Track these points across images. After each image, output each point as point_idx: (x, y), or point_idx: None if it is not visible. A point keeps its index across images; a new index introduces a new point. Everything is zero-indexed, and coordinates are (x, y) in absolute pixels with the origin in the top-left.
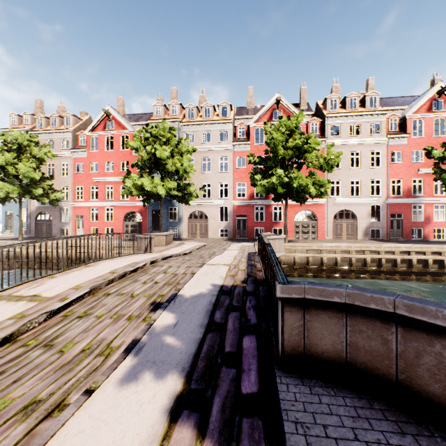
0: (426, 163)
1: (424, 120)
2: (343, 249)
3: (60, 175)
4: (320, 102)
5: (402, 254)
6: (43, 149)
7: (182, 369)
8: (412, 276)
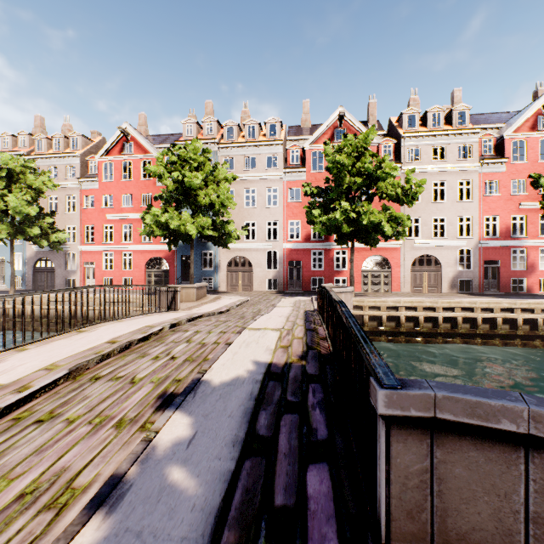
0: (529, 195)
1: (526, 141)
2: (426, 305)
3: (65, 211)
4: (394, 118)
5: (503, 311)
6: (41, 177)
7: None
8: (517, 340)
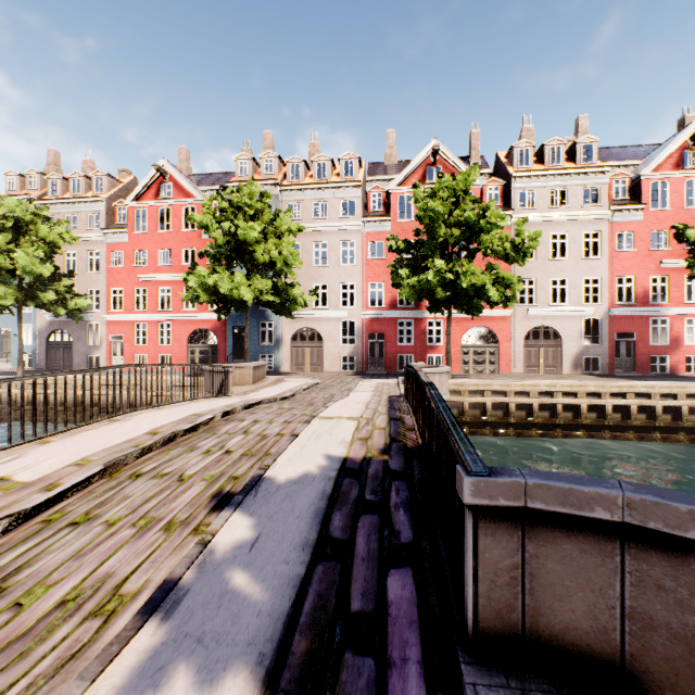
0: (673, 251)
1: (669, 183)
2: (542, 389)
3: (86, 270)
4: (502, 153)
5: (639, 397)
6: (57, 228)
7: (258, 660)
8: (656, 433)
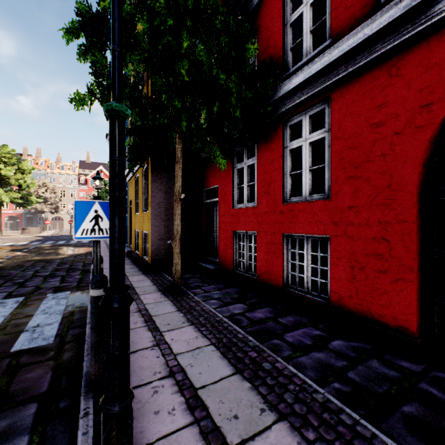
0: None
1: None
2: None
3: None
4: None
5: None
6: None
7: None
8: None
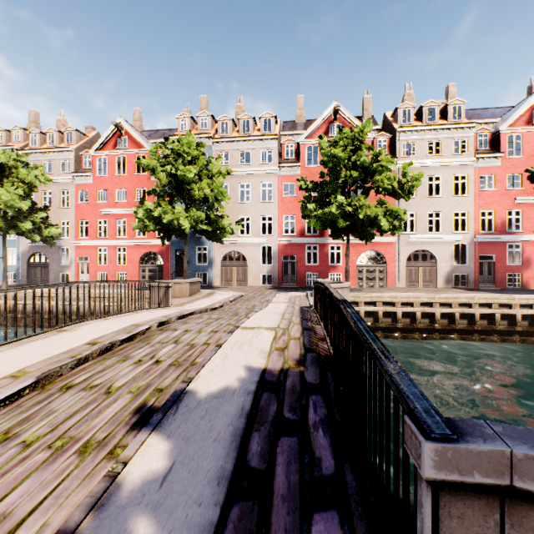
0: (525, 190)
1: (522, 136)
2: (423, 300)
3: (59, 206)
4: (388, 113)
5: (502, 307)
6: (34, 171)
7: None
8: (516, 336)
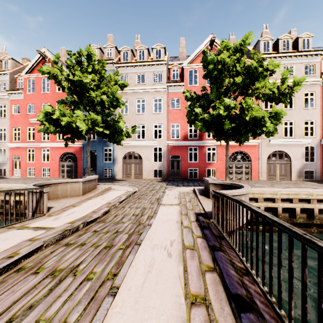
0: None
1: None
2: (302, 197)
3: None
4: (250, 47)
5: None
6: None
7: None
8: None
